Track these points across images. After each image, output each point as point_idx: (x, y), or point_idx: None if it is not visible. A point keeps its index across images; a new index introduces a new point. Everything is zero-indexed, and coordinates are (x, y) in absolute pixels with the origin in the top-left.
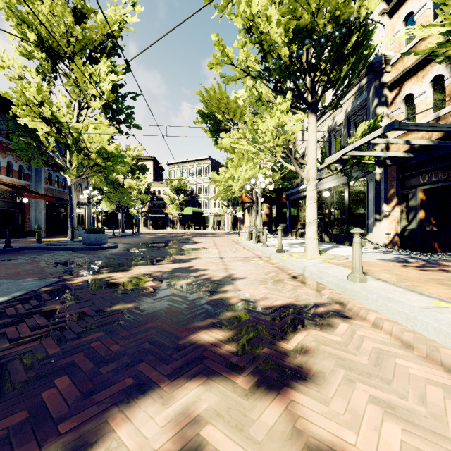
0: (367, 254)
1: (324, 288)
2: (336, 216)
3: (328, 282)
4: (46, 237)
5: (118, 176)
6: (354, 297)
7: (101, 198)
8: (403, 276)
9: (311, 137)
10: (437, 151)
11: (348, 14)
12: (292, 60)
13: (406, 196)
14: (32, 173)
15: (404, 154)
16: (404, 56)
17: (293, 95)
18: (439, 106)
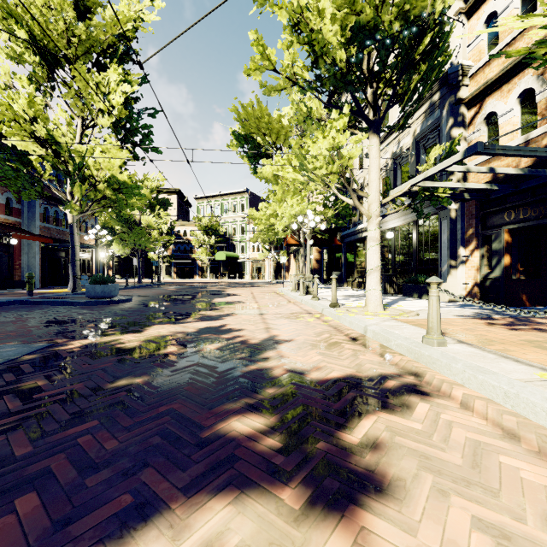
0: (441, 308)
1: (392, 354)
2: (402, 262)
3: (397, 346)
4: (41, 288)
5: (133, 212)
6: (432, 366)
7: (113, 239)
8: (490, 337)
9: (373, 163)
10: (527, 182)
11: (420, 9)
12: (349, 66)
13: (488, 238)
14: (24, 208)
15: (487, 186)
16: (486, 66)
17: (351, 111)
18: (528, 127)
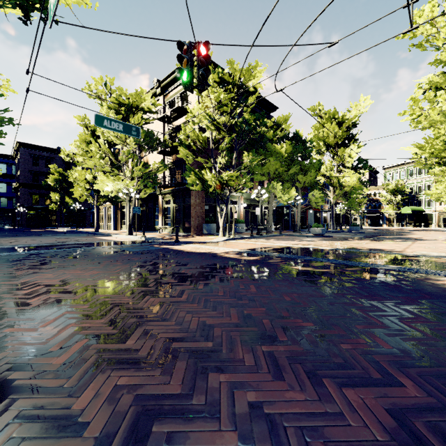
0: None
1: None
2: None
3: None
4: None
5: None
6: None
7: None
8: None
9: None
10: None
11: None
12: None
13: None
14: None
15: None
16: None
17: None
18: None
